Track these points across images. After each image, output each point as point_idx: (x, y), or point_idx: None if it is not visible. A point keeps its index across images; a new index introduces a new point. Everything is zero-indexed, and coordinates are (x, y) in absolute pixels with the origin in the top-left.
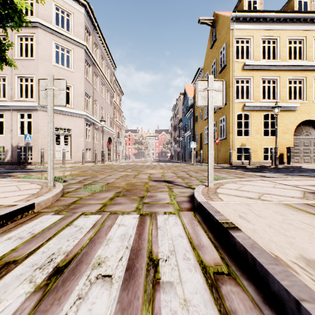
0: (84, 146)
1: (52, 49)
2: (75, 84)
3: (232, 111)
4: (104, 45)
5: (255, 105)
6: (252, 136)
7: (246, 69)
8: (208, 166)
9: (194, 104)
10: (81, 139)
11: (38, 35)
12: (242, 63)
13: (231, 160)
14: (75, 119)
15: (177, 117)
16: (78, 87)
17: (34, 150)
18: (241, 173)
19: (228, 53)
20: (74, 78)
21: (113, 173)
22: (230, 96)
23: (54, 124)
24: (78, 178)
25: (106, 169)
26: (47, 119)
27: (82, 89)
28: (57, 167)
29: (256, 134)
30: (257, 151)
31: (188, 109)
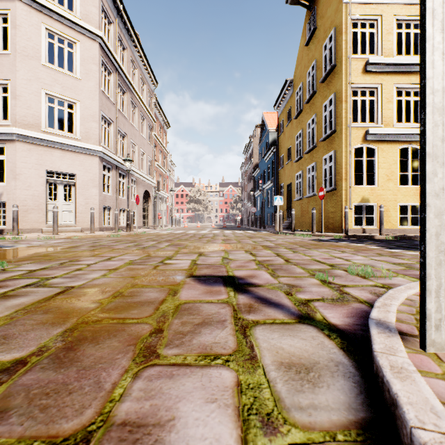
0: (100, 203)
1: (42, 38)
2: (82, 100)
3: (345, 143)
4: (135, 43)
5: (386, 131)
6: (380, 184)
7: (370, 71)
8: (424, 251)
9: (278, 139)
10: (94, 191)
11: (15, 12)
12: (363, 61)
13: (346, 225)
14: (82, 158)
15: (252, 162)
16: (88, 106)
17: (9, 209)
18: (387, 252)
19: (338, 45)
20: (80, 90)
21: (123, 254)
22: (342, 117)
23: (45, 165)
24: (22, 268)
25: (122, 242)
26: (31, 156)
27: (95, 108)
28: (39, 238)
29: (386, 182)
30: (389, 210)
31: (269, 147)
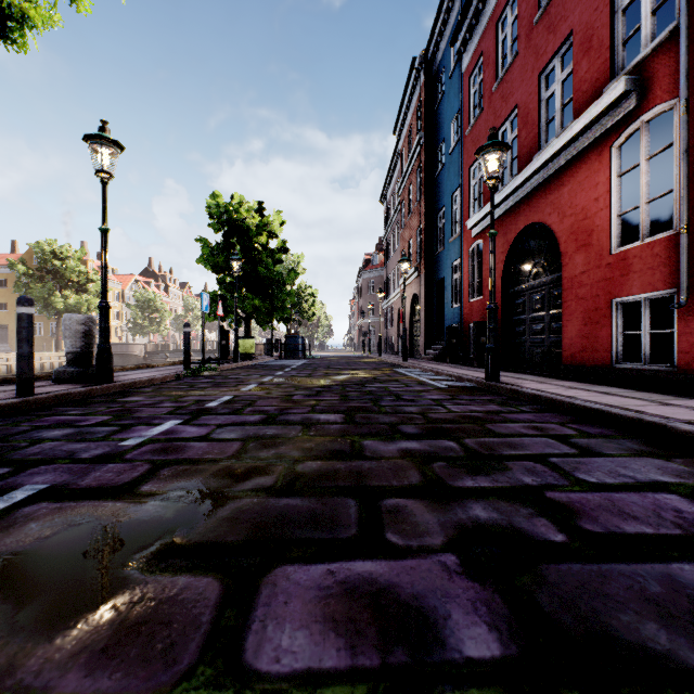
0: None
1: None
2: None
3: None
4: None
5: None
6: None
7: None
8: None
9: None
10: None
11: None
12: None
13: None
14: None
15: None
16: None
17: None
18: None
19: None
20: None
21: None
22: None
23: None
24: None
25: None
26: None
27: None
28: None
29: None
30: None
31: None
